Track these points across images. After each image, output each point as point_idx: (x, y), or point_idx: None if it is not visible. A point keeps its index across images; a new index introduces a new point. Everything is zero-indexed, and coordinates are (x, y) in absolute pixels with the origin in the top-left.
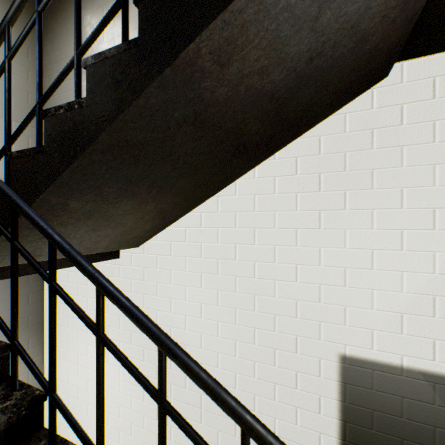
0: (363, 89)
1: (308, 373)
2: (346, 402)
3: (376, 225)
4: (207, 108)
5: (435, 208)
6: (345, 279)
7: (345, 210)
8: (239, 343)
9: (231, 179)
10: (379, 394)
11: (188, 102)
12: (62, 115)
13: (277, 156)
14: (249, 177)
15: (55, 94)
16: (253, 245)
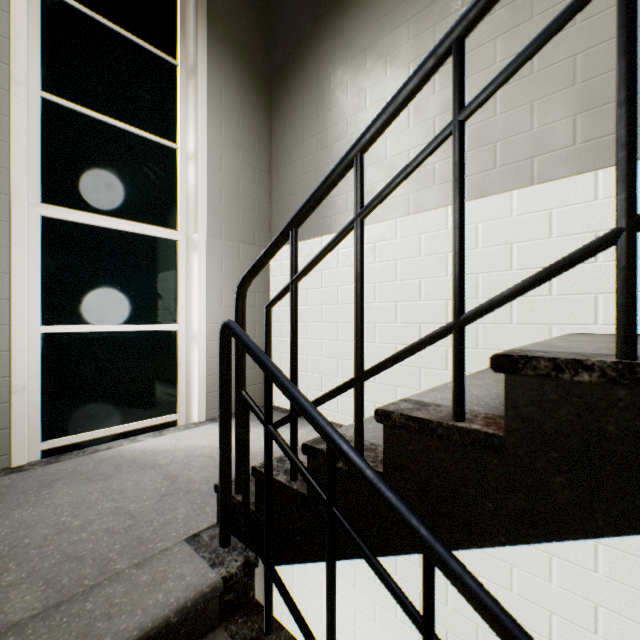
0: None
1: None
2: None
3: None
4: None
5: None
6: None
7: None
8: None
9: None
10: None
11: None
12: (585, 386)
13: None
14: None
15: (286, 195)
16: None
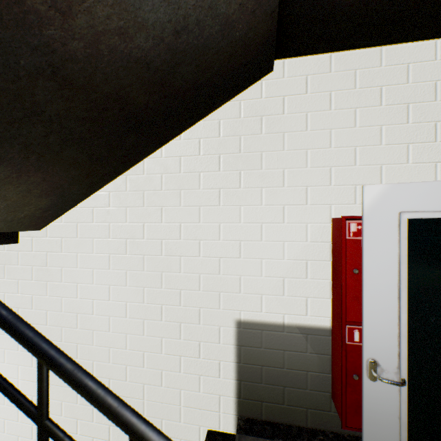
0: (253, 79)
1: (210, 341)
2: (241, 363)
3: (265, 202)
4: (65, 62)
5: (308, 187)
6: (241, 251)
7: (241, 188)
8: (147, 321)
9: (137, 156)
10: (267, 351)
11: (34, 50)
12: None
13: (182, 136)
14: (157, 156)
15: None
16: (161, 223)
